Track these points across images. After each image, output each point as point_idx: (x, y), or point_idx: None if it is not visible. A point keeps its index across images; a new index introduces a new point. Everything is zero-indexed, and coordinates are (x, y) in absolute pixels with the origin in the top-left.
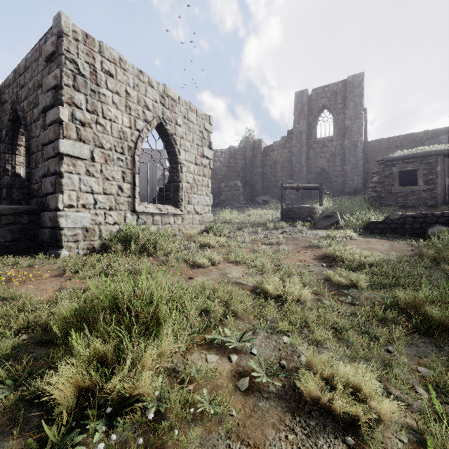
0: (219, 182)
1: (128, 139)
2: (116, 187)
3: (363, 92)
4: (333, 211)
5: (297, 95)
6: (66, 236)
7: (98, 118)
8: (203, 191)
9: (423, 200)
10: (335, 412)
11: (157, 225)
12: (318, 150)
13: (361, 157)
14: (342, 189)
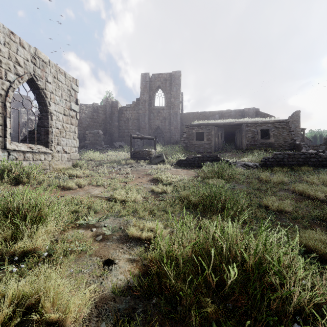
0: (84, 129)
1: None
2: None
3: (180, 82)
4: (161, 153)
5: (143, 76)
6: None
7: None
8: (70, 135)
9: (206, 149)
10: (142, 238)
11: (28, 161)
12: (155, 114)
13: (179, 122)
14: (169, 140)
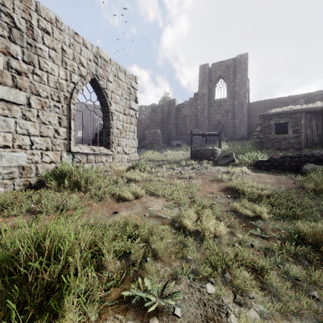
0: (144, 130)
1: (64, 90)
2: (52, 131)
3: (247, 67)
4: (230, 152)
5: (201, 67)
6: (1, 174)
7: (35, 69)
8: (130, 135)
9: (292, 144)
10: None
11: (91, 163)
12: (216, 108)
13: (246, 113)
14: (233, 136)
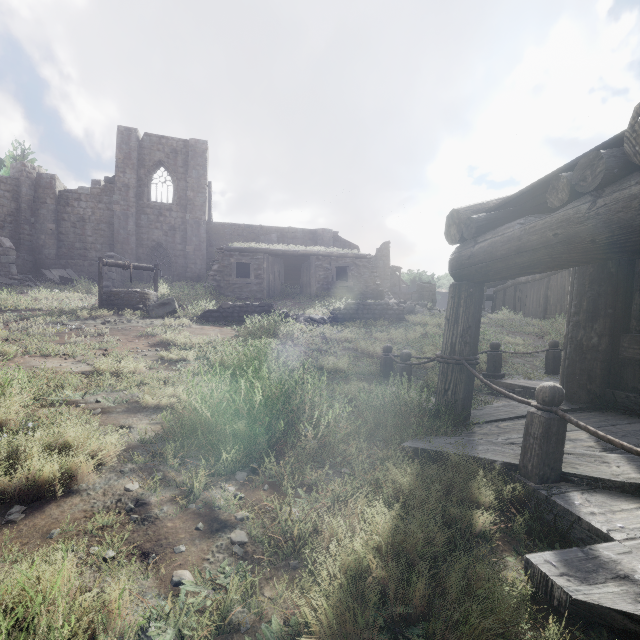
0: None
1: None
2: None
3: (207, 164)
4: (171, 298)
5: (122, 132)
6: None
7: None
8: None
9: (254, 292)
10: (162, 406)
11: None
12: (153, 217)
13: (205, 239)
14: (184, 273)
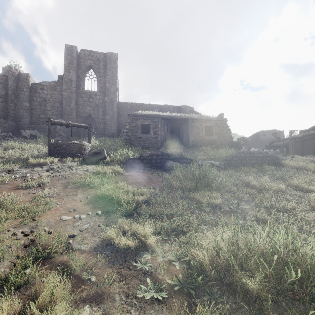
0: None
1: None
2: None
3: (117, 67)
4: (101, 148)
5: (68, 48)
6: None
7: None
8: None
9: (153, 144)
10: None
11: None
12: (85, 99)
13: (116, 112)
14: (104, 132)
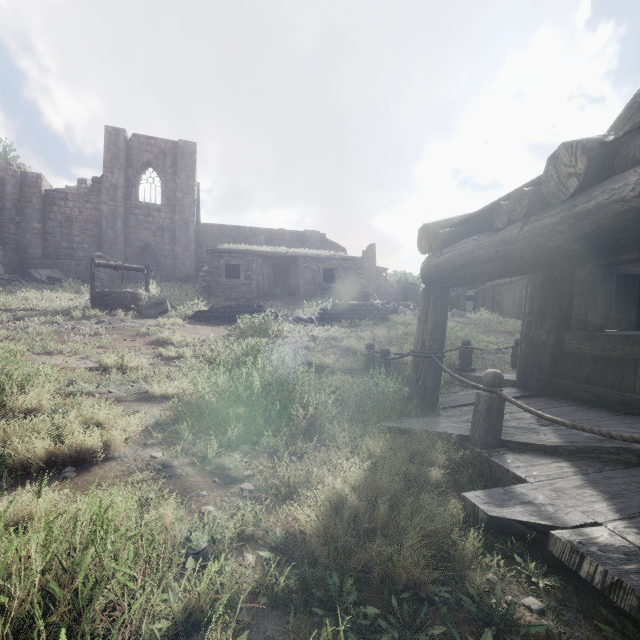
0: None
1: None
2: None
3: (195, 165)
4: (163, 299)
5: (110, 132)
6: None
7: None
8: None
9: (244, 293)
10: (169, 396)
11: None
12: (141, 218)
13: (194, 239)
14: (173, 273)
